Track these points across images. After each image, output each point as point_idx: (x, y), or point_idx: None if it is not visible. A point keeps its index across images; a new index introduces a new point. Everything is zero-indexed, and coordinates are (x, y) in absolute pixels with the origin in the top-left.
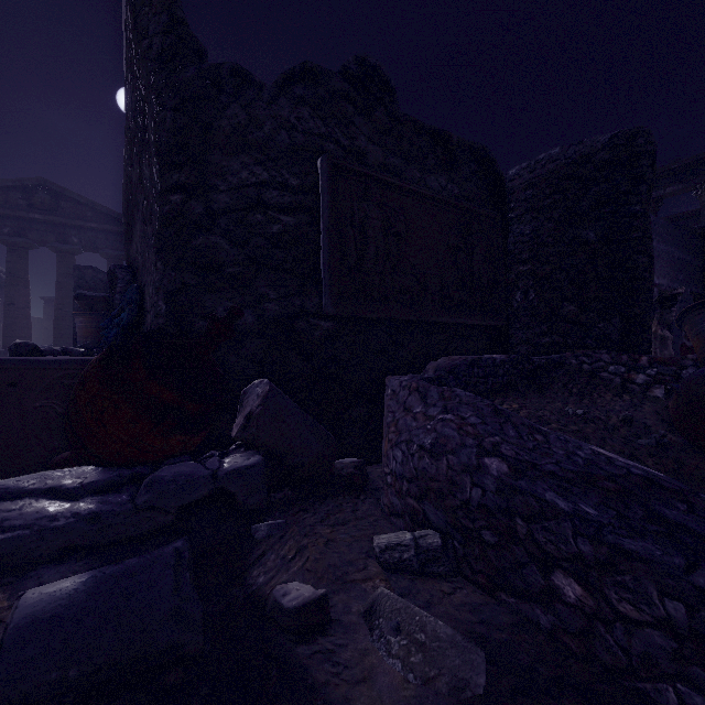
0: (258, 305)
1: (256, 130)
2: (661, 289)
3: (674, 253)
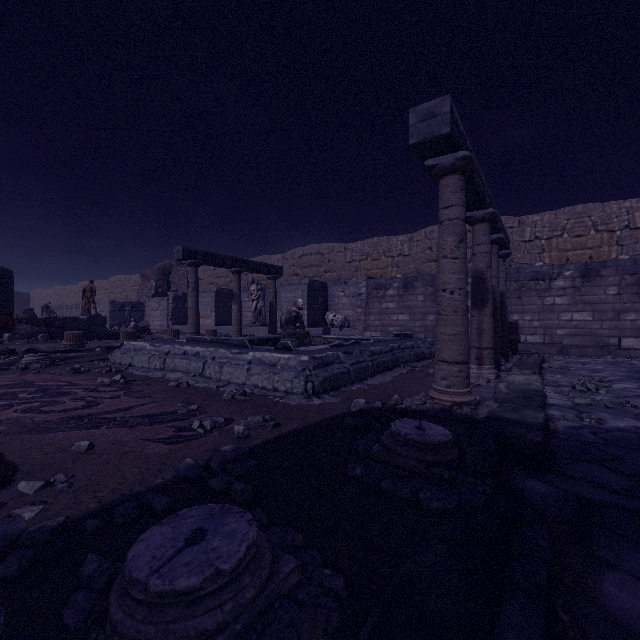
0: None
1: None
2: None
3: None
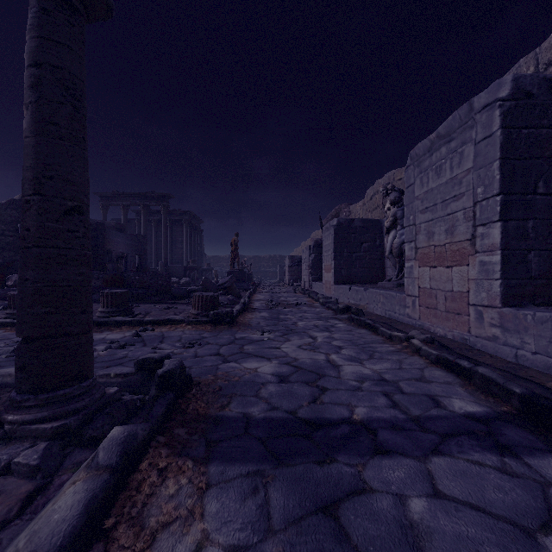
0: (4, 258)
1: (2, 217)
2: (123, 253)
3: (128, 242)
